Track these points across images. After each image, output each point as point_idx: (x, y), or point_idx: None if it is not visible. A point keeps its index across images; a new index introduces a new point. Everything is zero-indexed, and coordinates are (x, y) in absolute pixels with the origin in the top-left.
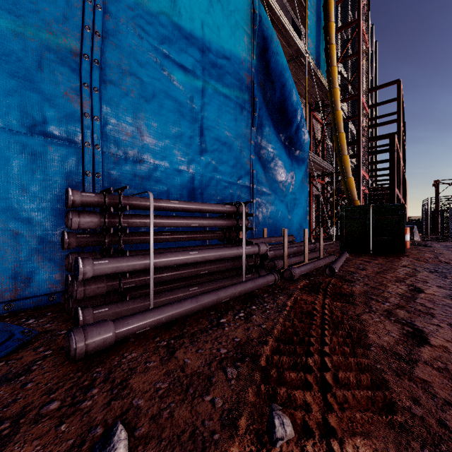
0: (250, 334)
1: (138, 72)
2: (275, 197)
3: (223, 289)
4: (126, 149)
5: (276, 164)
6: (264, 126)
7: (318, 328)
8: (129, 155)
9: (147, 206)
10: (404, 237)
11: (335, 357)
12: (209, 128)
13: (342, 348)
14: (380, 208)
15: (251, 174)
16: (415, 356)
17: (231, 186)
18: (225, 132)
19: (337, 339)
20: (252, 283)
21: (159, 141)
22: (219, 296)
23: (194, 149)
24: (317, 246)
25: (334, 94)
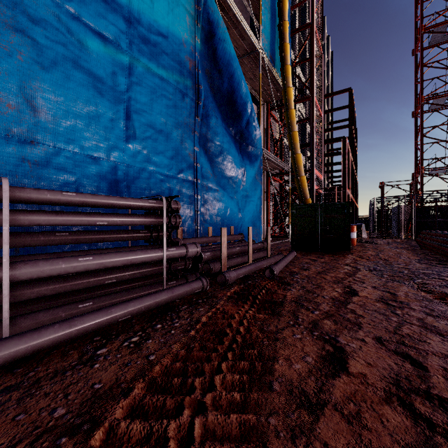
0: (124, 373)
1: (29, 29)
2: (224, 193)
3: (122, 304)
4: (7, 125)
5: (225, 158)
6: (210, 116)
7: (219, 357)
8: (13, 134)
9: (21, 198)
10: (349, 235)
11: (212, 414)
12: (139, 111)
13: (230, 394)
14: (328, 207)
15: (195, 167)
16: (325, 395)
17: (169, 179)
18: (161, 119)
19: (233, 377)
20: (169, 293)
21: (65, 120)
22: (112, 314)
23: (118, 134)
24: (265, 245)
25: (288, 93)
